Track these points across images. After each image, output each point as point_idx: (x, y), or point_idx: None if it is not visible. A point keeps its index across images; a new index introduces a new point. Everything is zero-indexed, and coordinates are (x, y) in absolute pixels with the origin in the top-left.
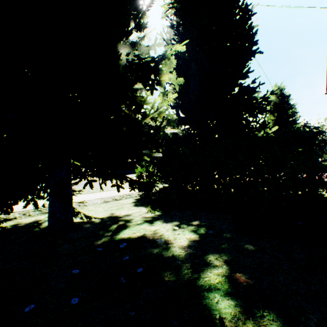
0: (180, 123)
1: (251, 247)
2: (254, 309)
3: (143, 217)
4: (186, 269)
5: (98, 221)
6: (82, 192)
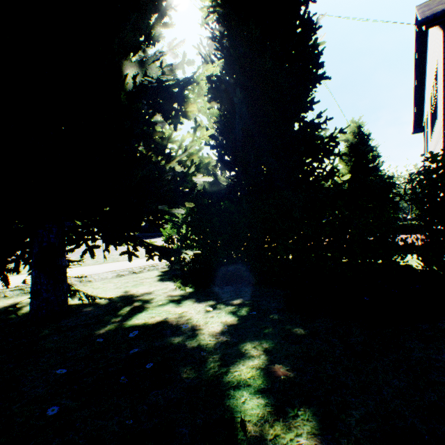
0: (223, 168)
1: (301, 330)
2: (288, 408)
3: (169, 296)
4: (213, 362)
5: (105, 302)
6: (87, 263)
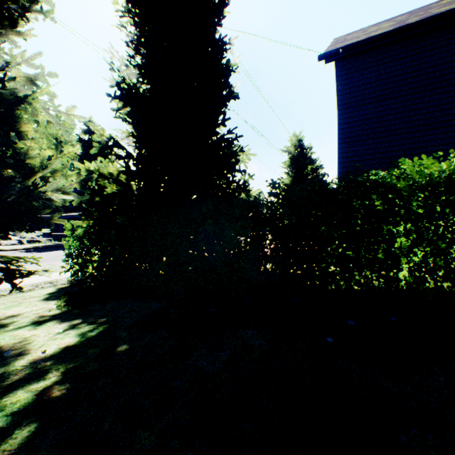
0: (130, 179)
1: (123, 347)
2: (11, 429)
3: (37, 318)
4: None
5: None
6: None
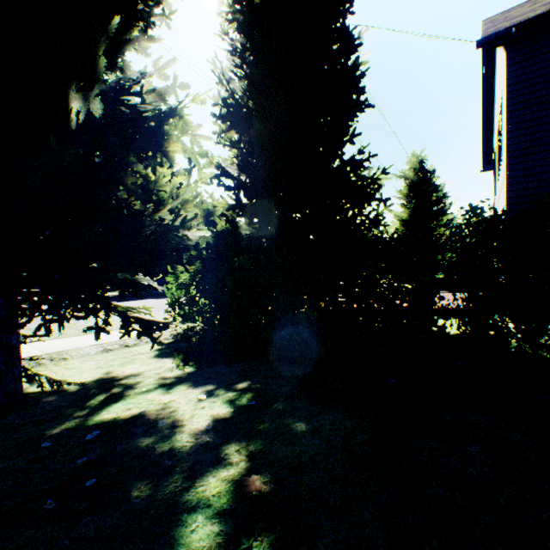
0: (241, 214)
1: (302, 425)
2: (243, 538)
3: (161, 379)
4: (179, 473)
5: (75, 389)
6: (68, 334)
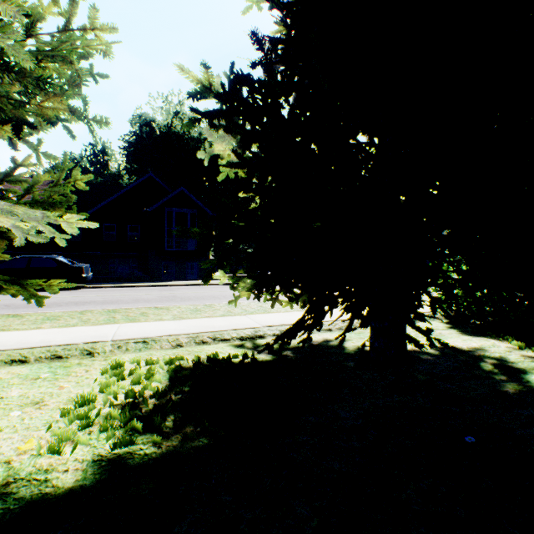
0: None
1: None
2: None
3: (527, 357)
4: None
5: (435, 352)
6: None
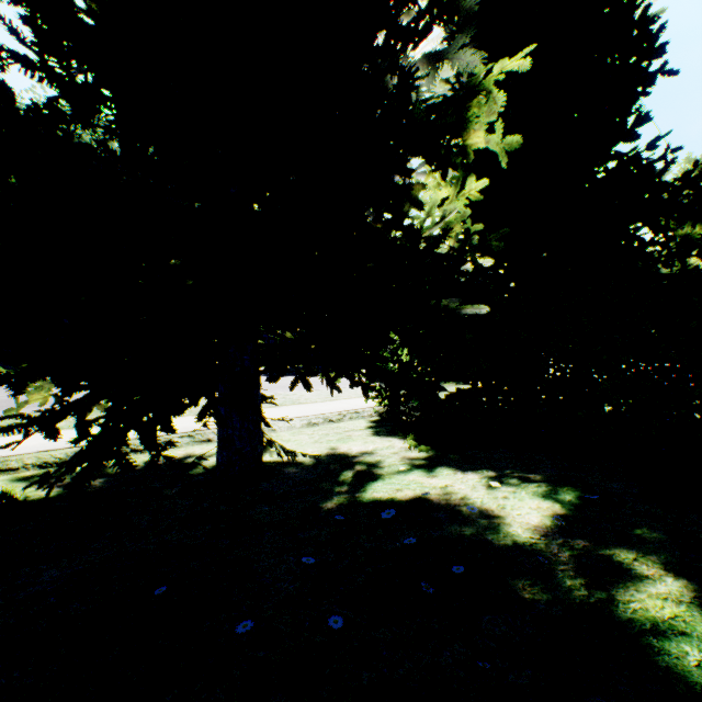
0: None
1: None
2: None
3: (404, 459)
4: (567, 578)
5: (309, 462)
6: None
